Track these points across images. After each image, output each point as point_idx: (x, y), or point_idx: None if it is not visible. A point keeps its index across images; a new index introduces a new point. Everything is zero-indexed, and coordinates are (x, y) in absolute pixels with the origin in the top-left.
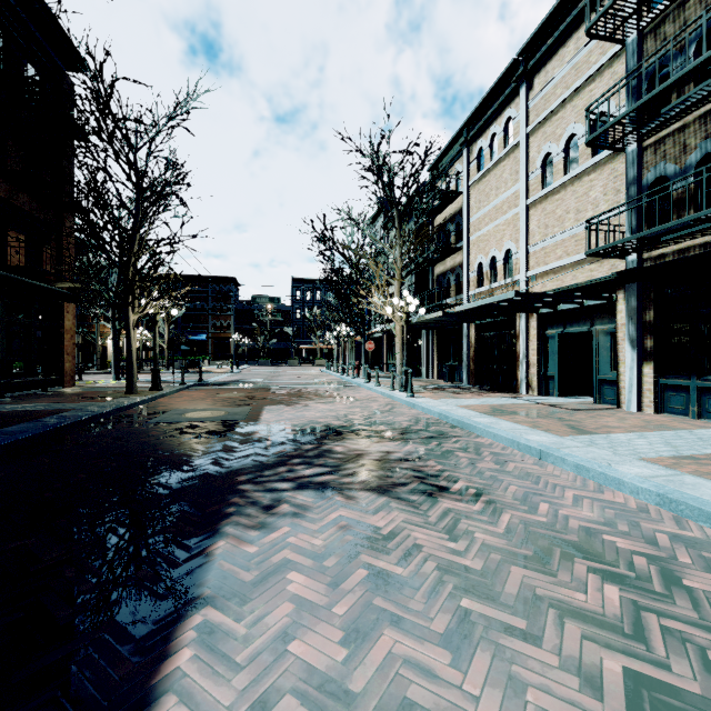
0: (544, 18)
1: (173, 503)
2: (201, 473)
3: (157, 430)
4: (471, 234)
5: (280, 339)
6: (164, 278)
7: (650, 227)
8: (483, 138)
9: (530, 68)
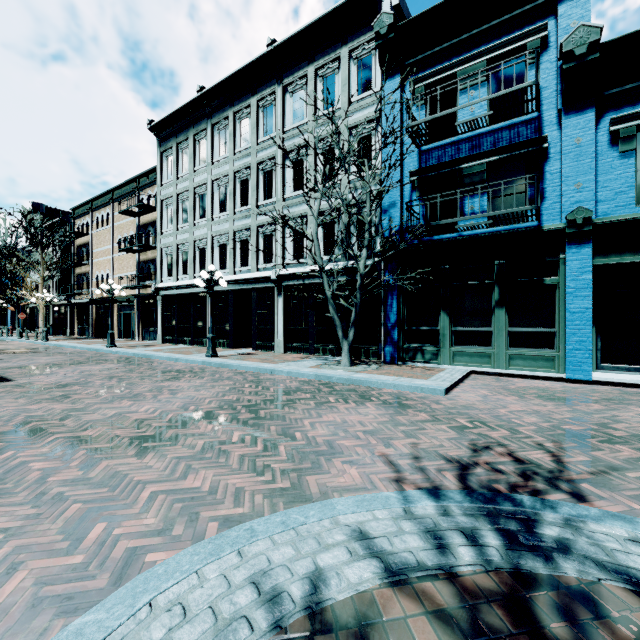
0: (116, 186)
1: None
2: None
3: None
4: (94, 259)
5: None
6: None
7: (142, 281)
8: (99, 213)
9: (114, 199)
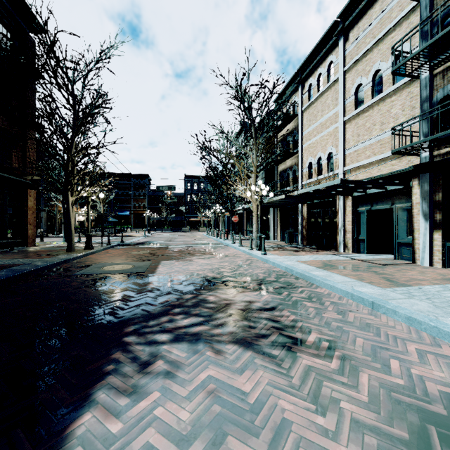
0: None
1: (60, 359)
2: (97, 323)
3: (77, 281)
4: (304, 143)
5: (177, 214)
6: (102, 175)
7: (438, 132)
8: (312, 77)
9: (346, 26)
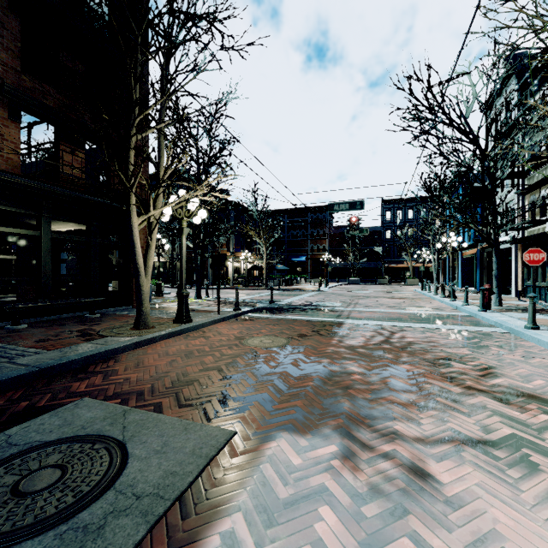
0: None
1: None
2: None
3: None
4: None
5: (370, 258)
6: (275, 213)
7: None
8: None
9: None
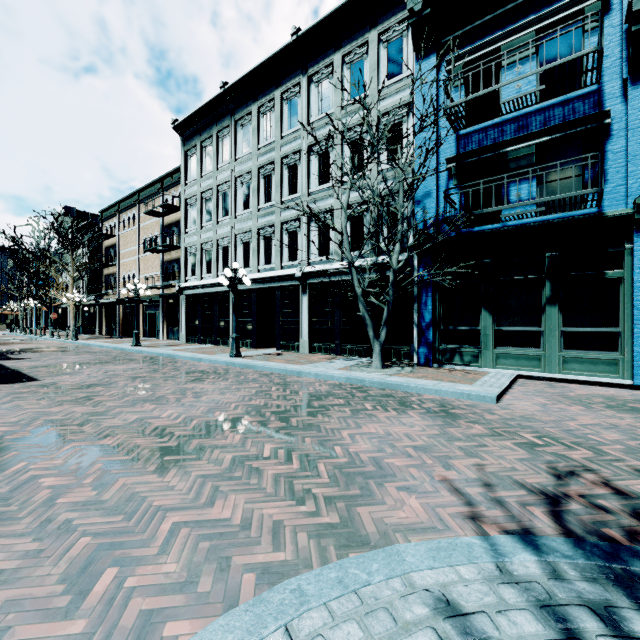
0: (142, 187)
1: None
2: None
3: None
4: (121, 260)
5: None
6: None
7: (167, 281)
8: (126, 215)
9: (140, 200)
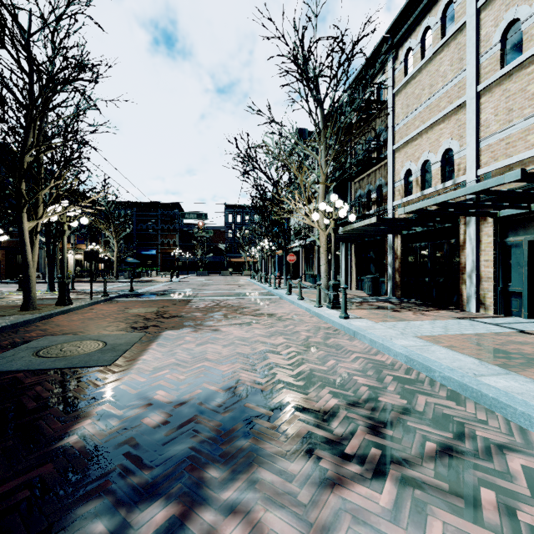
0: None
1: None
2: None
3: None
4: (396, 142)
5: (216, 254)
6: (123, 204)
7: None
8: (412, 37)
9: None
